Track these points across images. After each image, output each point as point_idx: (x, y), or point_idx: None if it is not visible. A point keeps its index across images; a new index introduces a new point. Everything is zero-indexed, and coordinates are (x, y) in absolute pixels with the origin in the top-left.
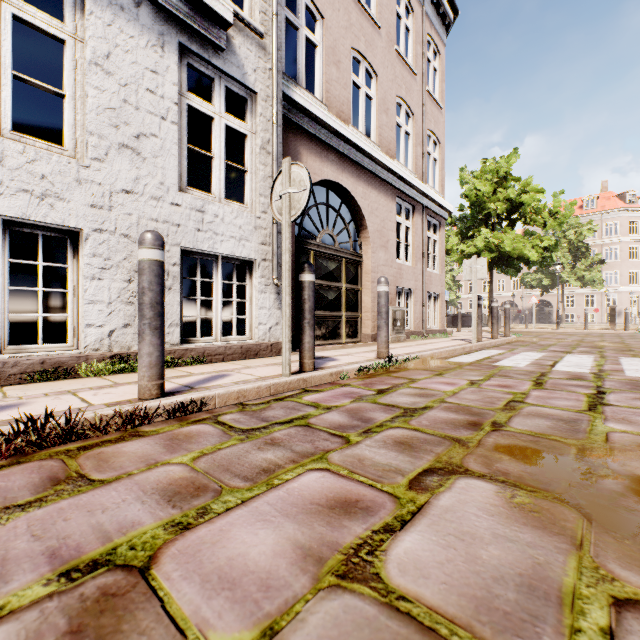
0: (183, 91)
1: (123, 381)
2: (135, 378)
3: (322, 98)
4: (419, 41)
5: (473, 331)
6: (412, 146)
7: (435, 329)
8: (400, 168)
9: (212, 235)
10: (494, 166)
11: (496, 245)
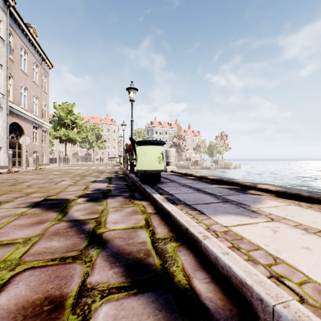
0: None
1: None
2: None
3: (12, 99)
4: (40, 75)
5: (58, 163)
6: (38, 107)
7: (46, 163)
8: (35, 117)
9: None
10: (67, 106)
11: (68, 134)
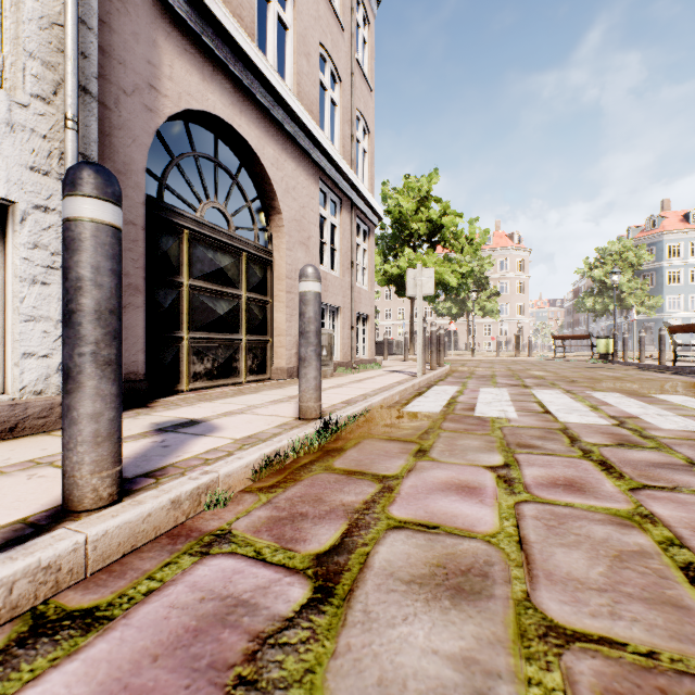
0: None
1: None
2: None
3: None
4: None
5: (418, 361)
6: (339, 121)
7: (365, 358)
8: (326, 139)
9: None
10: (416, 184)
11: None
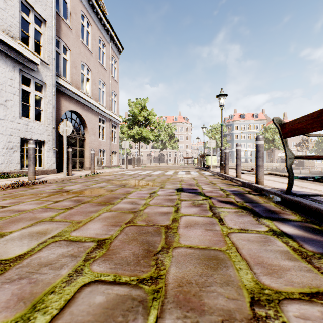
0: (20, 84)
1: (9, 179)
2: (12, 179)
3: (69, 79)
4: (108, 57)
5: (125, 165)
6: (106, 96)
7: (115, 165)
8: (100, 106)
9: (31, 133)
10: (140, 102)
11: (141, 133)
